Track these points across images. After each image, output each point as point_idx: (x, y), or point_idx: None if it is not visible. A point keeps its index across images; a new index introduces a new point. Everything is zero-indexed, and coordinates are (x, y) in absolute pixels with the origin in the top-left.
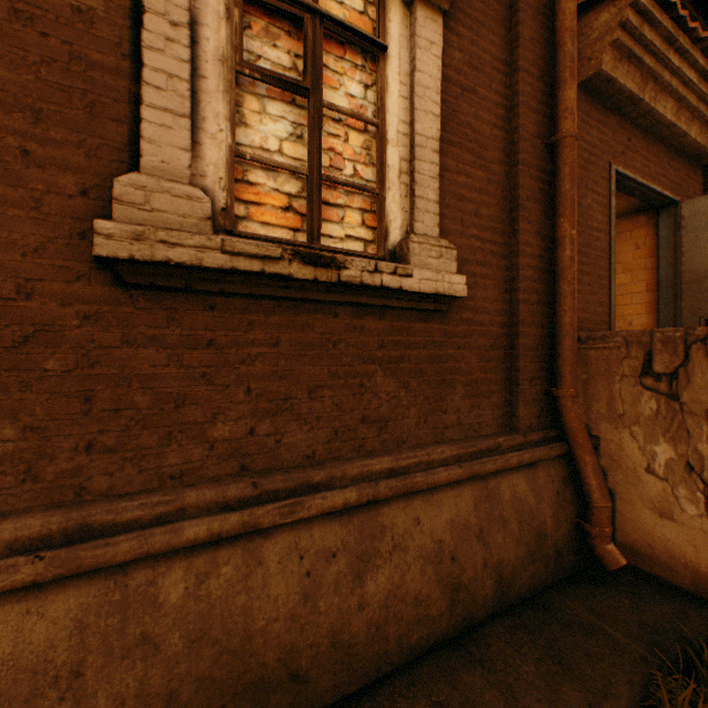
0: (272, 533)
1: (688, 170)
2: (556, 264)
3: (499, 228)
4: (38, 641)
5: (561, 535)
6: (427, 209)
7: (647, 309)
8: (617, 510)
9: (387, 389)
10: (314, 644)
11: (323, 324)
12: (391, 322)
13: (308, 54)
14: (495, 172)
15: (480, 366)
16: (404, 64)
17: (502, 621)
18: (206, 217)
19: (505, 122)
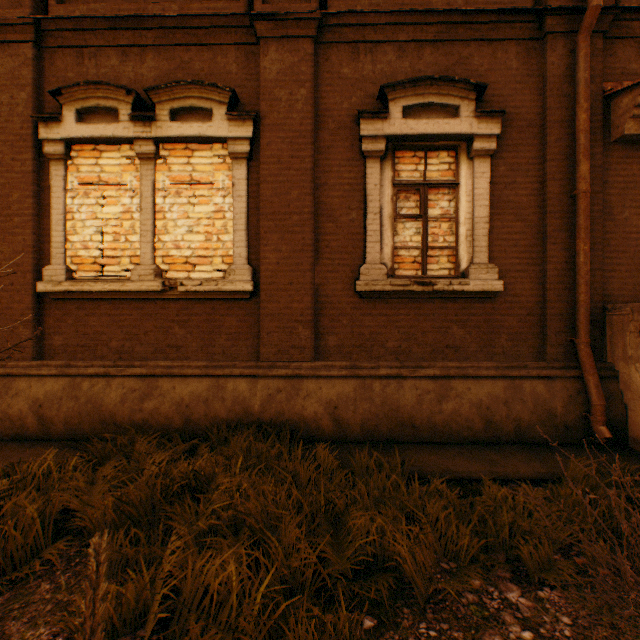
0: (406, 379)
1: None
2: (575, 266)
3: (534, 250)
4: (346, 390)
5: (569, 419)
6: (481, 251)
7: None
8: (628, 417)
9: (459, 334)
10: (421, 418)
11: (428, 307)
12: (461, 304)
13: (421, 202)
14: (530, 220)
15: (519, 325)
16: (468, 186)
17: (518, 445)
18: (385, 274)
19: (538, 190)
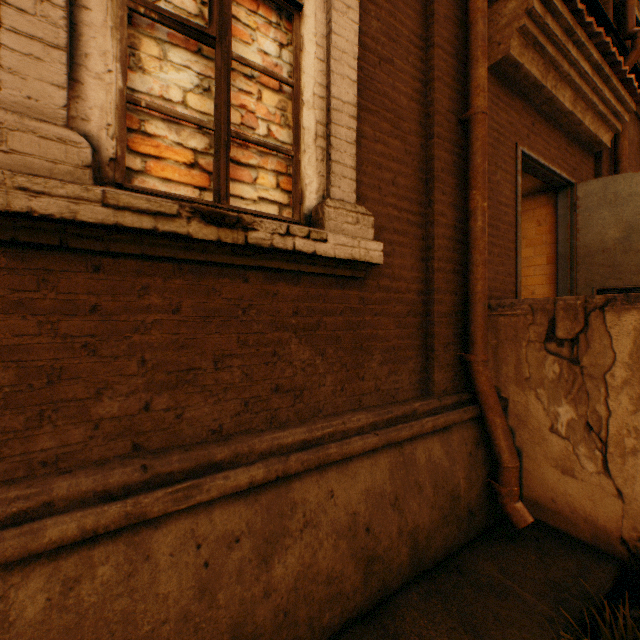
0: (164, 522)
1: (582, 157)
2: (469, 235)
3: (416, 198)
4: None
5: (473, 496)
6: (344, 174)
7: (548, 280)
8: (524, 467)
9: (302, 357)
10: None
11: (232, 289)
12: (306, 288)
13: (214, 0)
14: (411, 143)
15: (397, 333)
16: (320, 26)
17: (417, 587)
18: (84, 164)
19: (421, 95)
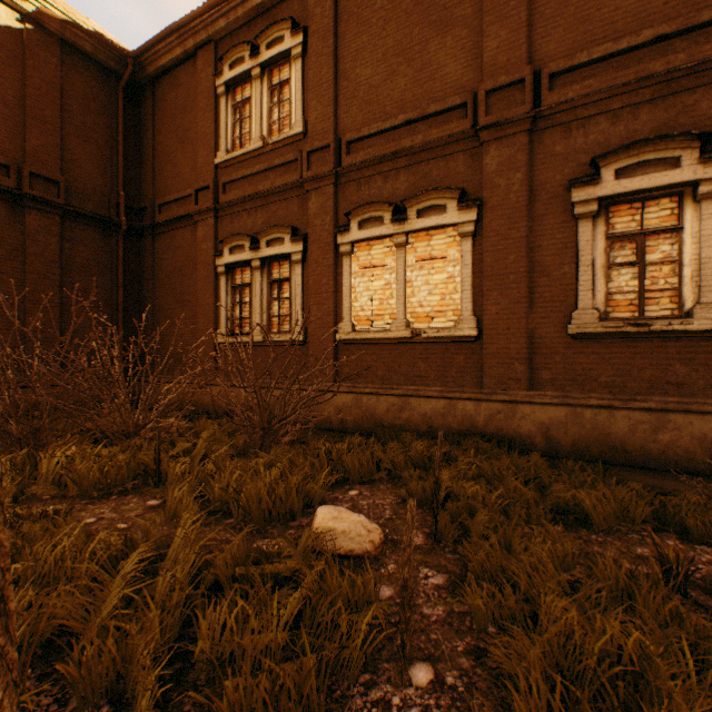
0: (618, 410)
1: None
2: None
3: None
4: (557, 415)
5: None
6: (709, 290)
7: None
8: None
9: (682, 371)
10: (632, 445)
11: (644, 345)
12: (684, 343)
13: (636, 250)
14: None
15: None
16: (694, 229)
17: None
18: (596, 318)
19: None
